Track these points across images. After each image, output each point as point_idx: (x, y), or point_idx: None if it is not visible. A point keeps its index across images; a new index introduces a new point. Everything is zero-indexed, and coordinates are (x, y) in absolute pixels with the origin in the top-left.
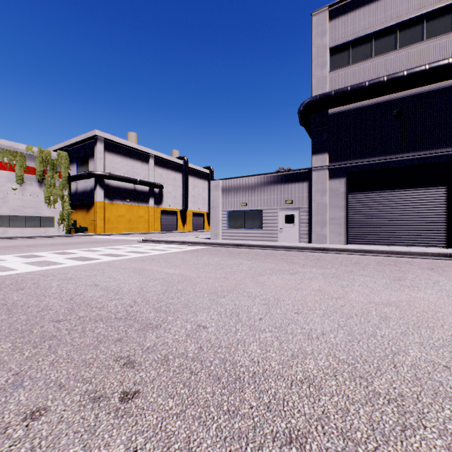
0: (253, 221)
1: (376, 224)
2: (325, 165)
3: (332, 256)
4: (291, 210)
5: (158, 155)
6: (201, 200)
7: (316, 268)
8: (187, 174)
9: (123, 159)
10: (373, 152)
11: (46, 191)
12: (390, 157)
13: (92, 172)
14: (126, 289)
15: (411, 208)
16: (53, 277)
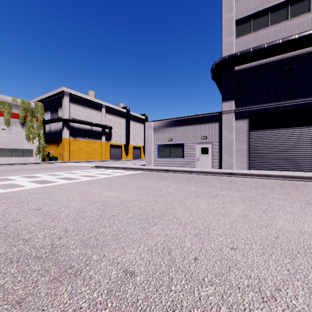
0: (176, 152)
1: (272, 154)
2: (232, 109)
3: (241, 180)
4: (205, 144)
5: (108, 106)
6: (139, 138)
7: (232, 191)
8: (129, 119)
9: (83, 108)
10: (269, 99)
11: (27, 131)
12: (284, 102)
13: (60, 117)
14: (63, 214)
15: (300, 142)
16: (5, 201)
